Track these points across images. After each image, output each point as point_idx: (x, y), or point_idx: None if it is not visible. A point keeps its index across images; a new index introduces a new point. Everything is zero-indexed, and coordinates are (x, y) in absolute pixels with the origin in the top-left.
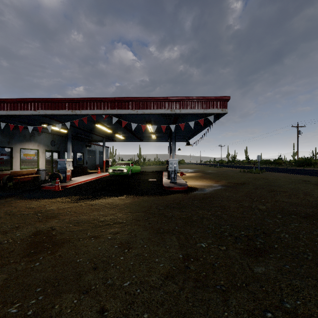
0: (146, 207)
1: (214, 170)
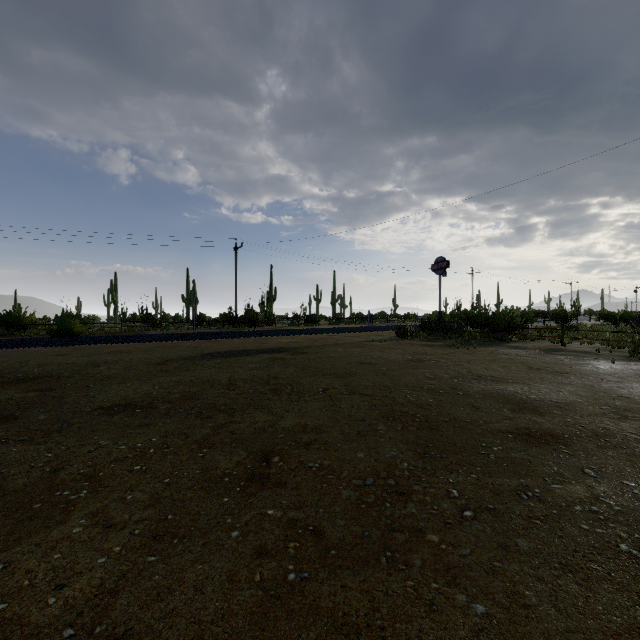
0: None
1: None
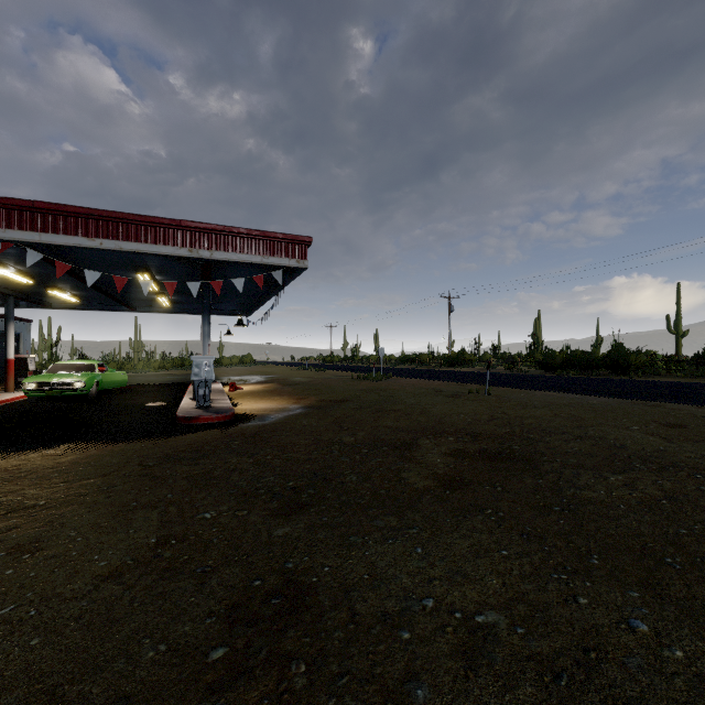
0: (113, 467)
1: (308, 376)
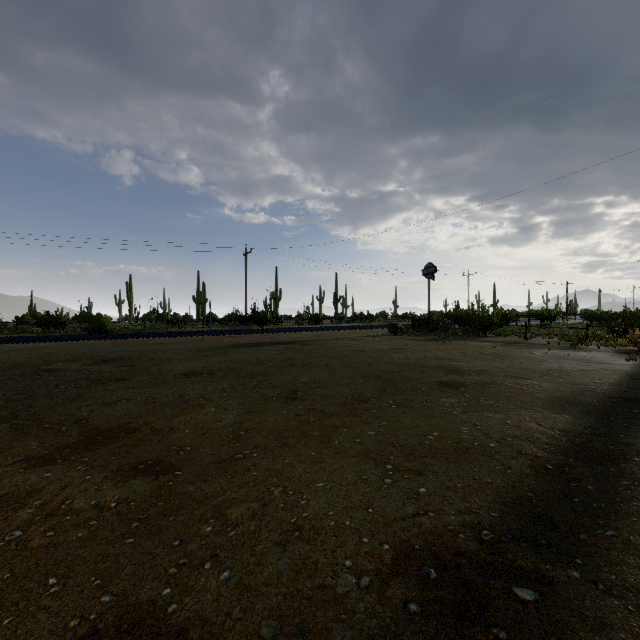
0: None
1: None
